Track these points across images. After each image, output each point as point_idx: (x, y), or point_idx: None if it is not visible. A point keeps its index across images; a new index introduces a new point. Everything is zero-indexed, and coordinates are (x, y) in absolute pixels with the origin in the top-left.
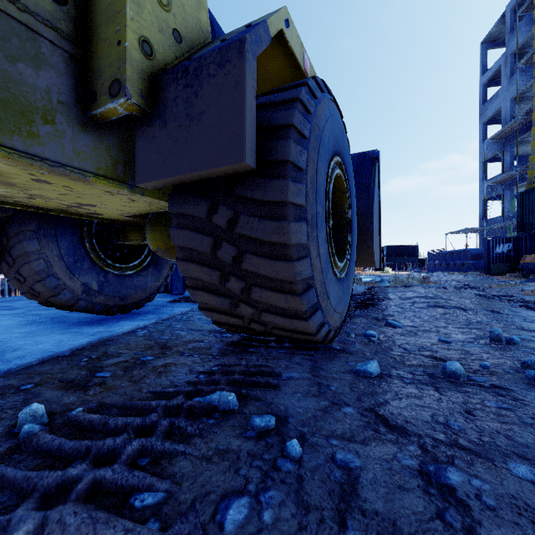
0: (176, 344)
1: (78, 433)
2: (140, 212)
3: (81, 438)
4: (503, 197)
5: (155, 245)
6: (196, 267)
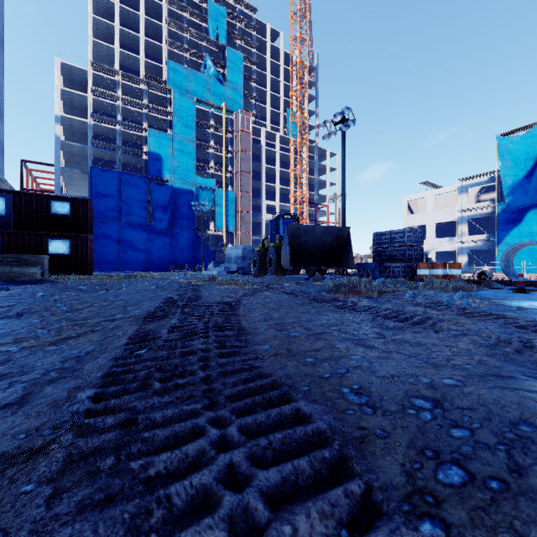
0: None
1: None
2: None
3: None
4: None
5: None
6: None
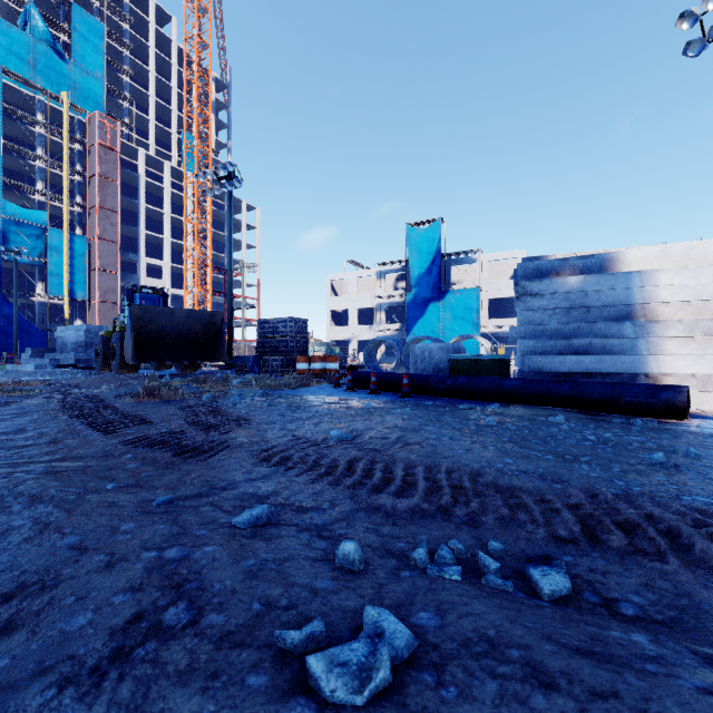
0: None
1: None
2: None
3: None
4: None
5: None
6: None
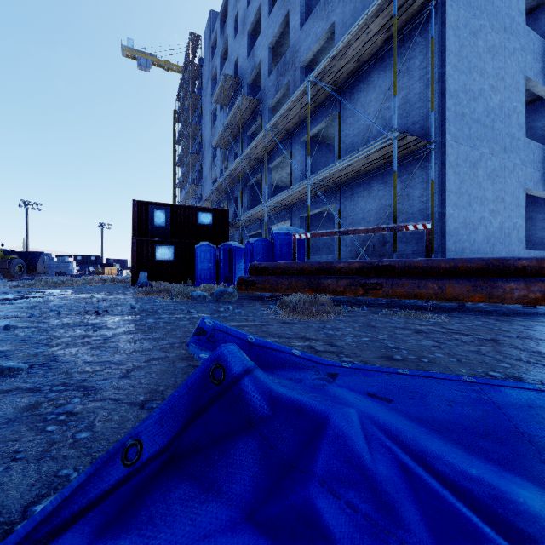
0: None
1: None
2: None
3: None
4: None
5: None
6: (3, 273)
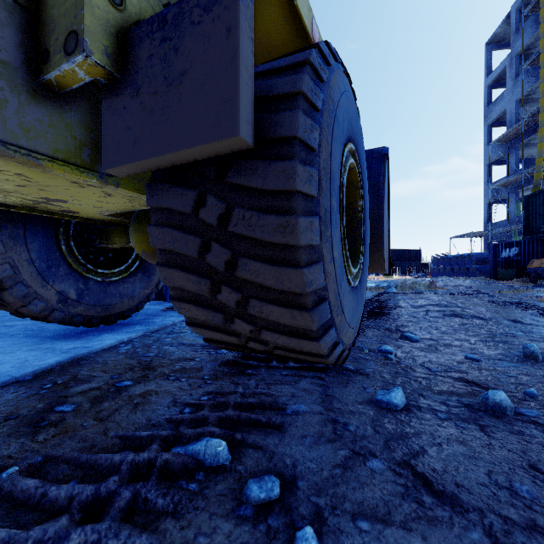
0: (162, 364)
1: (2, 511)
2: (121, 210)
3: (3, 521)
4: (508, 201)
5: (140, 248)
6: (181, 274)
